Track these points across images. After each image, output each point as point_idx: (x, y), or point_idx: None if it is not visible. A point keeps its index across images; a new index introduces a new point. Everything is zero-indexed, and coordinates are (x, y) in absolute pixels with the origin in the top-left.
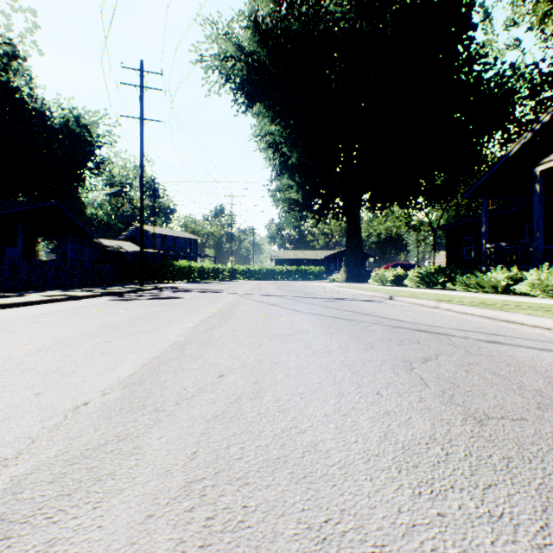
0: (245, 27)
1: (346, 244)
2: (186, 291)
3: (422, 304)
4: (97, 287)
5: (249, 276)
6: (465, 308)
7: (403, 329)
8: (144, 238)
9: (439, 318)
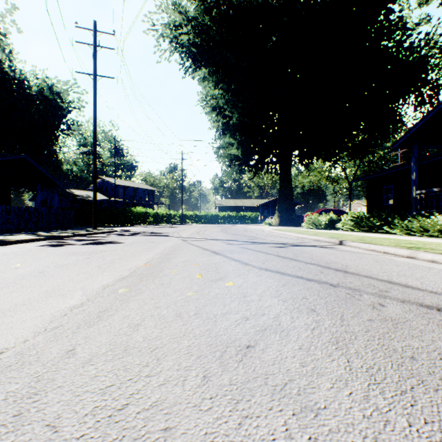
0: None
1: (279, 193)
2: (133, 235)
3: (389, 252)
4: (52, 230)
5: (196, 221)
6: None
7: None
8: (109, 189)
9: None
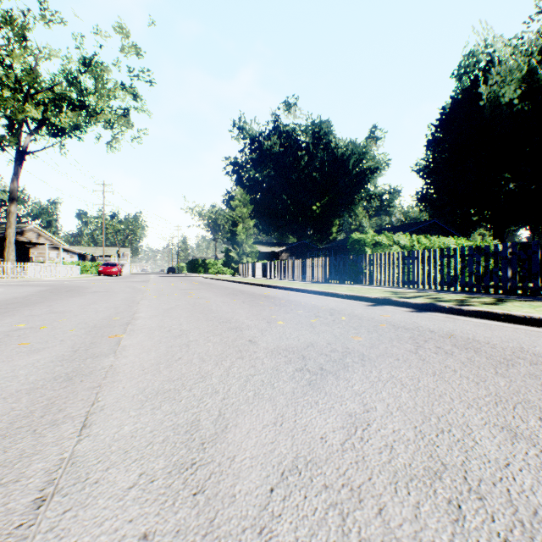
0: None
1: None
2: None
3: None
4: None
5: None
6: None
7: None
8: None
9: None
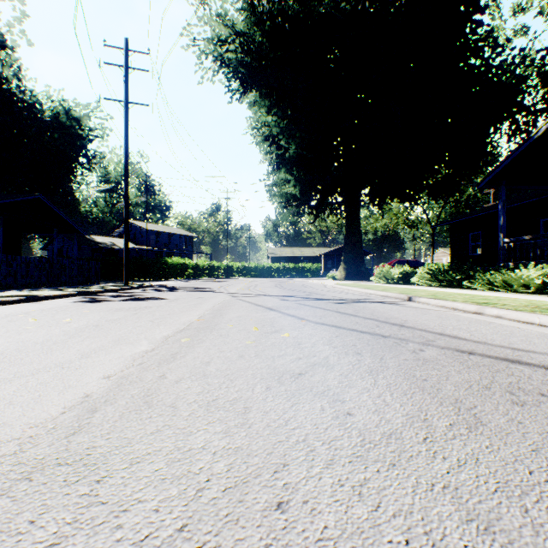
0: (240, 9)
1: (345, 241)
2: (172, 290)
3: (457, 308)
4: (77, 285)
5: (245, 274)
6: (528, 316)
7: (479, 357)
8: (138, 235)
9: (505, 332)
